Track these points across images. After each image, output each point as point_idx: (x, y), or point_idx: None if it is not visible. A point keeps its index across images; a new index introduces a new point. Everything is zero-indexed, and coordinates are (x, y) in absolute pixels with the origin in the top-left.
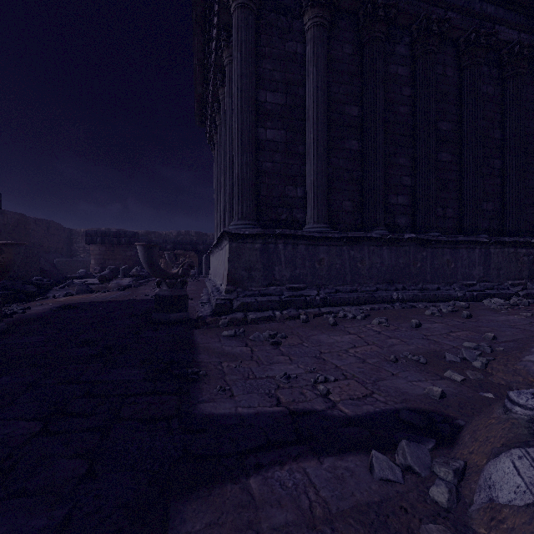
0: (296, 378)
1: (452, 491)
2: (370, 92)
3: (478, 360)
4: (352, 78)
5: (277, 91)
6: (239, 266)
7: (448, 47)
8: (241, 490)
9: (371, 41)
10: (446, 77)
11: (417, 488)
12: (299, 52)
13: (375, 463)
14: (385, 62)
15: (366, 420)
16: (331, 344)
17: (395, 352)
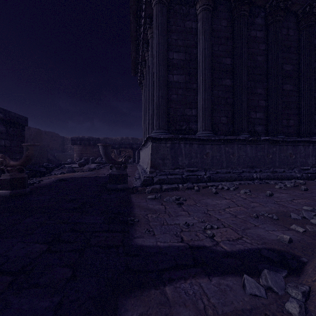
0: (193, 225)
1: (302, 307)
2: (238, 48)
3: (314, 219)
4: (227, 40)
5: (180, 52)
6: (157, 157)
7: (290, 16)
8: (160, 294)
9: (239, 17)
10: (289, 36)
11: (276, 302)
12: (194, 27)
13: (247, 283)
14: (248, 29)
15: (239, 254)
16: (214, 205)
17: (256, 211)
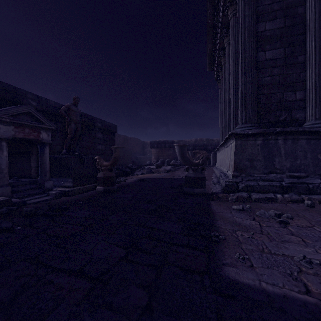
0: (320, 265)
1: None
2: None
3: None
4: None
5: (275, 18)
6: (242, 158)
7: None
8: None
9: None
10: None
11: None
12: None
13: None
14: None
15: None
16: None
17: None
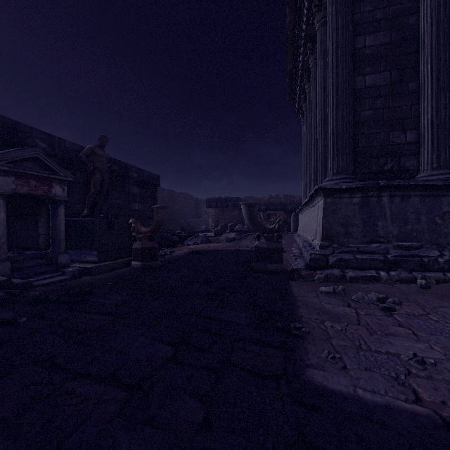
0: (435, 365)
1: None
2: None
3: None
4: None
5: (378, 30)
6: (334, 222)
7: None
8: None
9: None
10: None
11: None
12: None
13: None
14: None
15: None
16: None
17: None
